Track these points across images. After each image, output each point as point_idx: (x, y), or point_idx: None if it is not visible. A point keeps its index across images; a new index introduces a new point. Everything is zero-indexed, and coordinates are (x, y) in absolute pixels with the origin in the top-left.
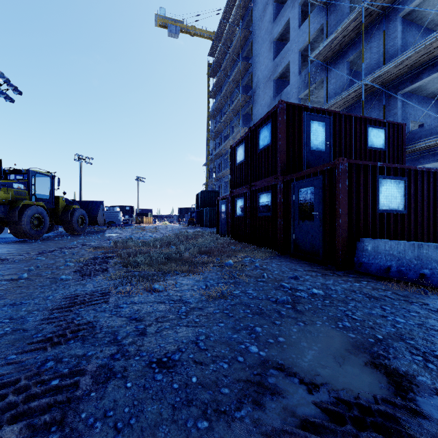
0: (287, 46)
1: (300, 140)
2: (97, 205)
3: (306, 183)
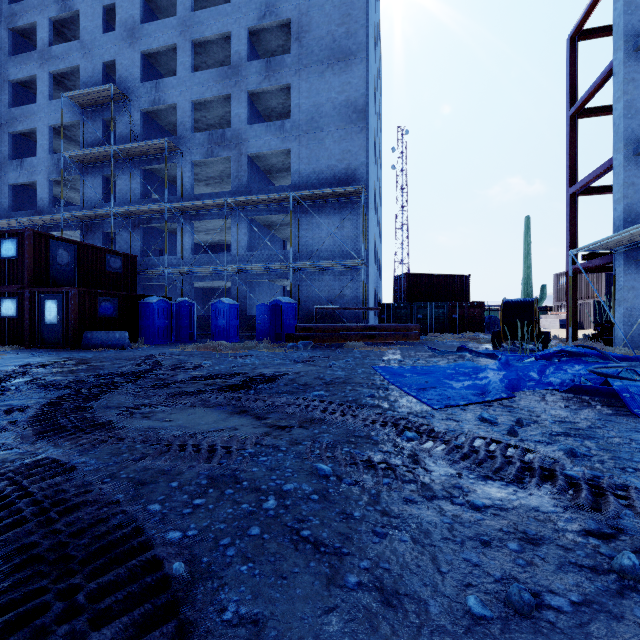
0: (33, 107)
1: (48, 260)
2: None
3: (51, 296)
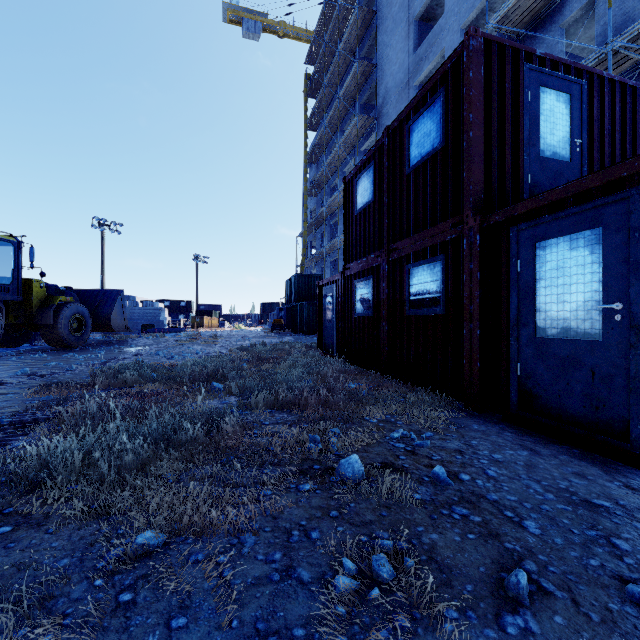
0: (440, 23)
1: (517, 132)
2: (112, 297)
3: (566, 220)
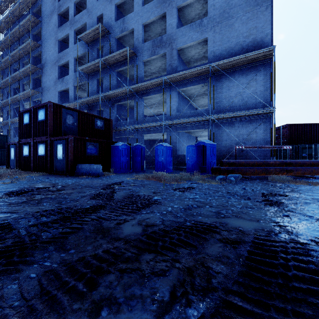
0: (67, 50)
1: (61, 121)
2: None
3: (60, 142)
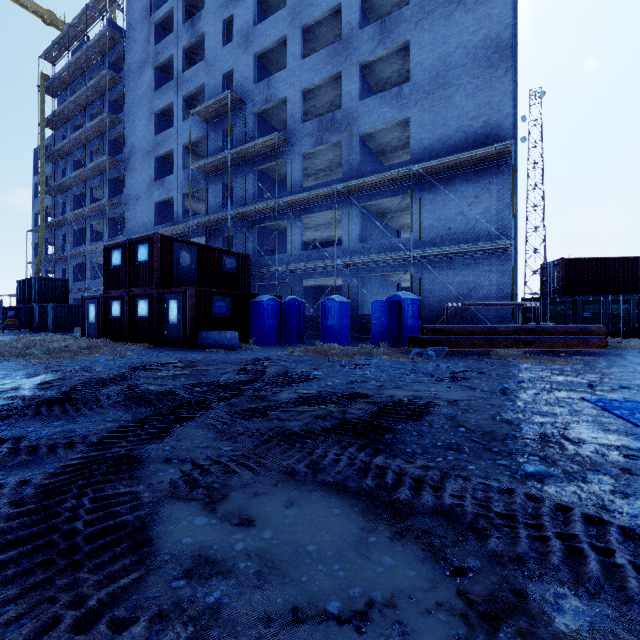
0: (171, 131)
1: (172, 263)
2: None
3: (173, 297)
